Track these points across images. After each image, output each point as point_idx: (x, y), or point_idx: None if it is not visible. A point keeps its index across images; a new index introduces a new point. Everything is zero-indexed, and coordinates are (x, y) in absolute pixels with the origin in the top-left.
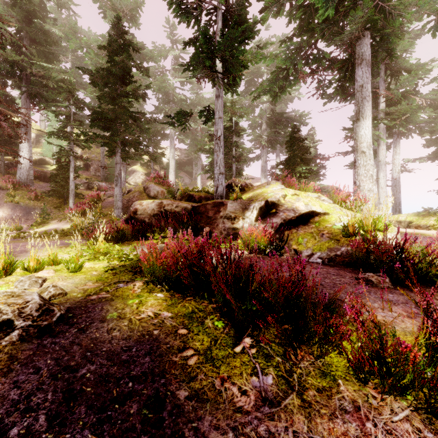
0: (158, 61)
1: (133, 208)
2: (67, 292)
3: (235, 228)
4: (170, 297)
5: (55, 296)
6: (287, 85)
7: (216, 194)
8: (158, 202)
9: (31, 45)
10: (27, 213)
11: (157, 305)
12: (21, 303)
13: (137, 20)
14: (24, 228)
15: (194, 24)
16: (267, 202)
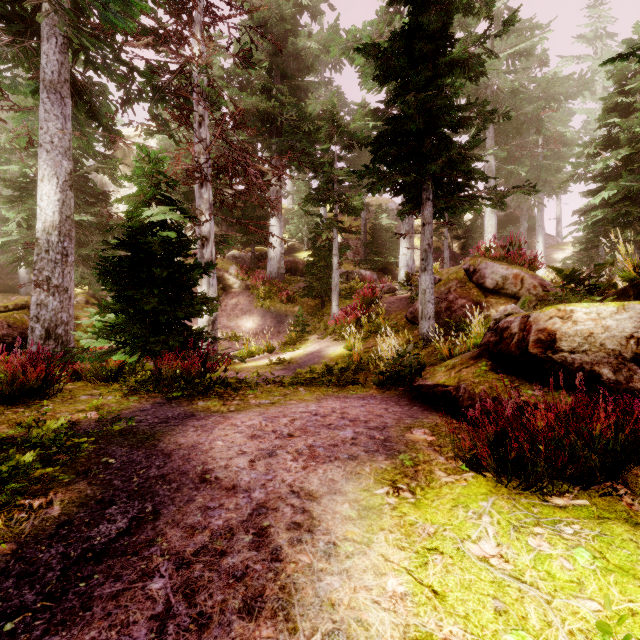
0: (474, 23)
1: (528, 328)
2: None
3: None
4: None
5: None
6: None
7: None
8: None
9: (282, 85)
10: (278, 323)
11: None
12: None
13: None
14: (276, 347)
15: None
16: None
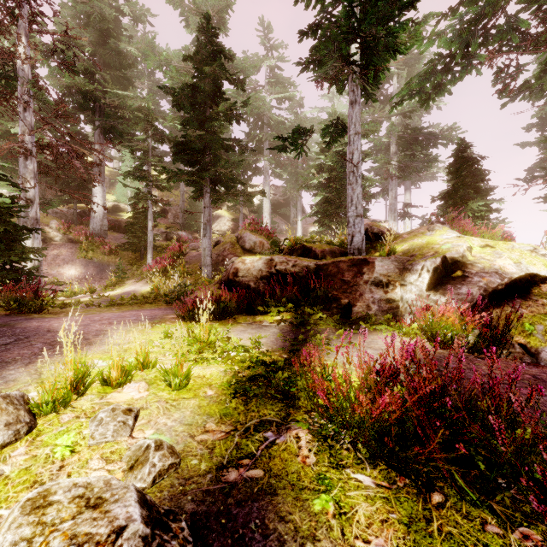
0: (251, 74)
1: (231, 267)
2: (179, 454)
3: (389, 299)
4: (388, 488)
5: (162, 474)
6: (448, 81)
7: (351, 246)
8: (267, 259)
9: (105, 71)
10: (100, 271)
11: (380, 524)
12: (105, 538)
13: (225, 24)
14: (98, 289)
15: (317, 2)
16: (445, 259)
